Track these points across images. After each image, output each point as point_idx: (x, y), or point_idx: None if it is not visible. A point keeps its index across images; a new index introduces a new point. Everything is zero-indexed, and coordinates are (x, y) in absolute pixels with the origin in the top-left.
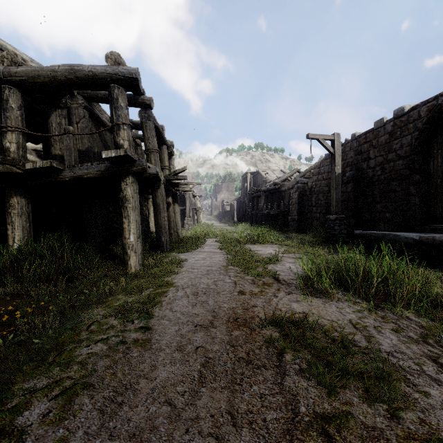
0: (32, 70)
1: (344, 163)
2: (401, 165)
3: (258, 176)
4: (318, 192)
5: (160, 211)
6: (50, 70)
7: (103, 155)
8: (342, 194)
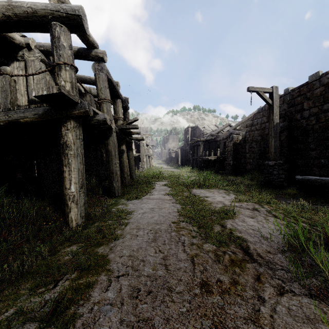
0: None
1: None
2: None
3: (197, 130)
4: (251, 140)
5: (112, 158)
6: None
7: (32, 93)
8: None
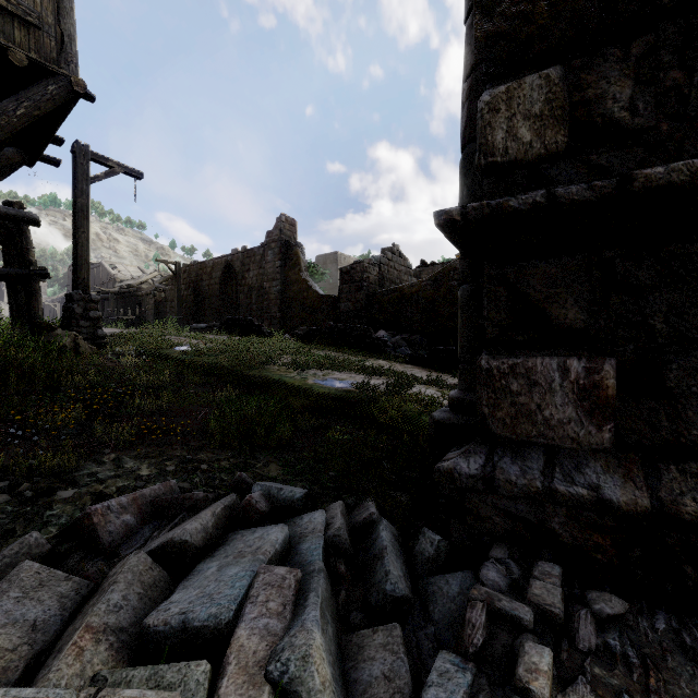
0: None
1: (190, 280)
2: (217, 288)
3: (101, 271)
4: (172, 300)
5: None
6: None
7: (32, 268)
8: (188, 303)
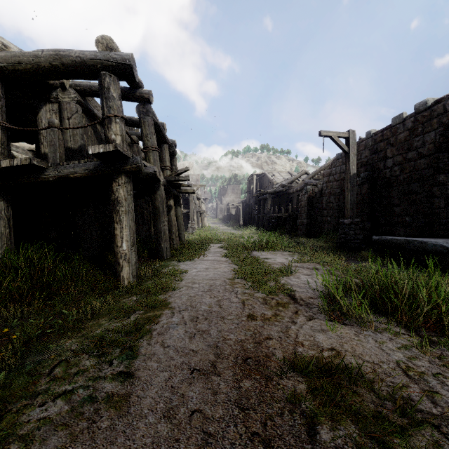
0: (12, 55)
1: (358, 162)
2: (423, 164)
3: (264, 178)
4: (329, 194)
5: (160, 215)
6: (33, 56)
7: (89, 151)
8: (356, 197)
